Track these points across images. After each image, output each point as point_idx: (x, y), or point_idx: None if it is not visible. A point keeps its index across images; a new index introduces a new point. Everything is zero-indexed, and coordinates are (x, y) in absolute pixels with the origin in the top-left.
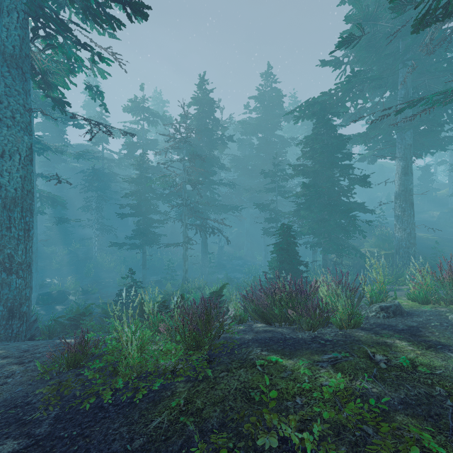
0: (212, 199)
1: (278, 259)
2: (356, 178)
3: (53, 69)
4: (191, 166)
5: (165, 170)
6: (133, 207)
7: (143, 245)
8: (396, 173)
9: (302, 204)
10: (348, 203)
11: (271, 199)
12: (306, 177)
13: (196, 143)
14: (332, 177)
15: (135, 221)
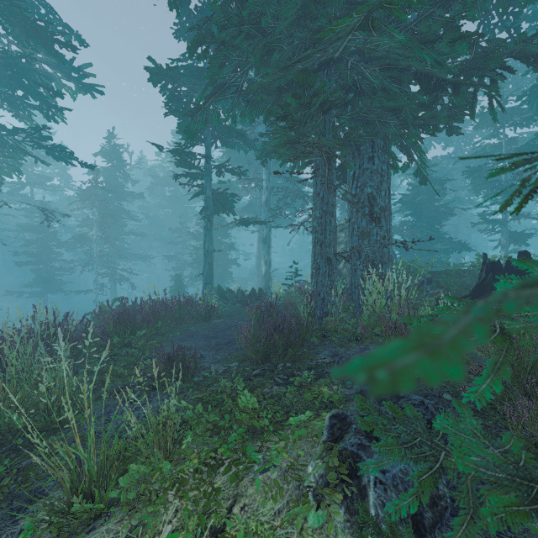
0: (122, 248)
1: (173, 295)
2: (228, 245)
3: (2, 166)
4: (104, 223)
5: (56, 206)
6: (32, 254)
7: (45, 293)
8: (256, 241)
9: (197, 259)
10: (225, 259)
11: (177, 252)
12: (199, 240)
13: (104, 193)
14: (214, 242)
15: (33, 269)
